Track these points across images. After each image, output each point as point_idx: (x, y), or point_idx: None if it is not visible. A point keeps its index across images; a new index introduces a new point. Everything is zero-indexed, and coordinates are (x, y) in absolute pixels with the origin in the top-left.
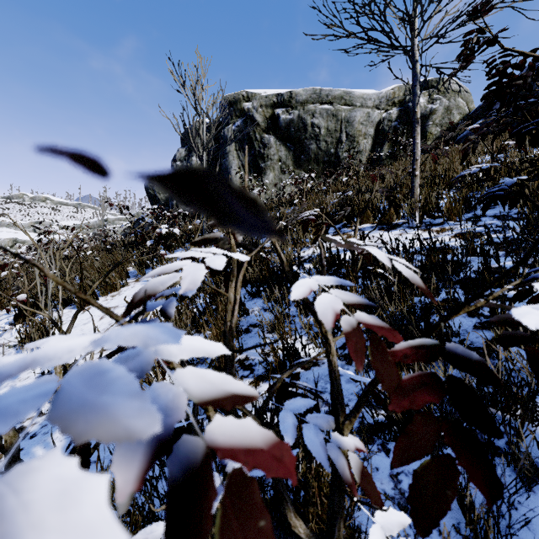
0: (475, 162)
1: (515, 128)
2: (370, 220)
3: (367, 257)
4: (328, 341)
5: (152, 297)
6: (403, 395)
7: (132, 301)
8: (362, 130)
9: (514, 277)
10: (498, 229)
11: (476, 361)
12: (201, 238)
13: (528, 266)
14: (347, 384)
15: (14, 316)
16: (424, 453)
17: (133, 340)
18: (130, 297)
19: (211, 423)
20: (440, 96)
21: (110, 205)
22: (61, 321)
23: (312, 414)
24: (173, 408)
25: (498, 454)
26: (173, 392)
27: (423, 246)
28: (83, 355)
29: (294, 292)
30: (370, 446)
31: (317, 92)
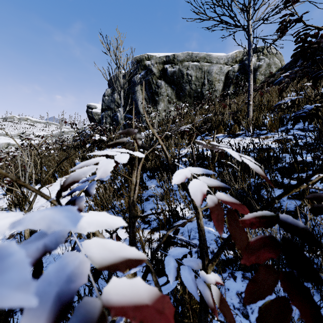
0: (285, 96)
1: (312, 75)
2: (222, 131)
3: (221, 154)
4: (197, 210)
5: (81, 181)
6: (251, 252)
7: (63, 185)
8: (217, 78)
9: (312, 166)
10: (301, 137)
11: (302, 228)
12: (114, 142)
13: (320, 160)
14: (208, 233)
15: (6, 190)
16: (267, 295)
17: (40, 224)
18: None
19: (108, 284)
20: (264, 57)
21: (65, 122)
22: (23, 196)
23: (187, 259)
24: (77, 274)
25: (306, 280)
26: (79, 260)
27: (254, 147)
28: (0, 236)
29: (174, 179)
30: (224, 274)
31: (189, 54)
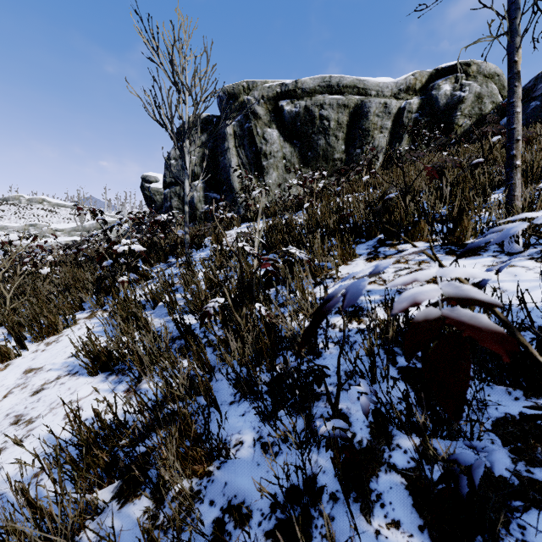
0: None
1: None
2: (423, 235)
3: None
4: None
5: None
6: None
7: None
8: (378, 123)
9: None
10: None
11: None
12: None
13: None
14: None
15: None
16: None
17: None
18: (67, 350)
19: None
20: (470, 82)
21: (78, 209)
22: None
23: None
24: None
25: None
26: None
27: None
28: None
29: None
30: None
31: (326, 80)
